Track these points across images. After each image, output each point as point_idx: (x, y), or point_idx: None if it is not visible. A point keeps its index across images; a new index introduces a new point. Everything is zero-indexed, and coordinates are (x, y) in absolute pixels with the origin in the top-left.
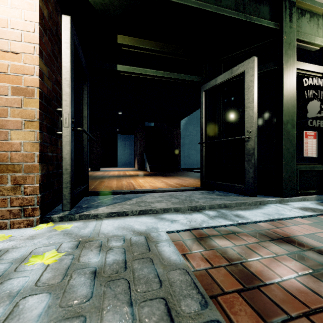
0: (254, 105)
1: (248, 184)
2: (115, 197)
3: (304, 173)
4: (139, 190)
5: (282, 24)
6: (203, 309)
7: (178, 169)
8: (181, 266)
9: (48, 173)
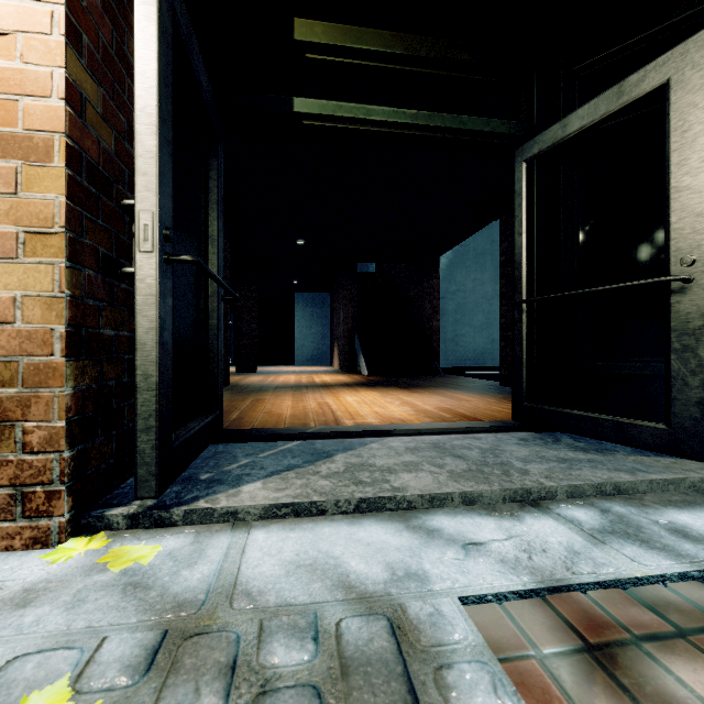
0: None
1: (681, 422)
2: (289, 447)
3: None
4: (349, 427)
5: None
6: None
7: (434, 370)
8: None
9: (101, 386)
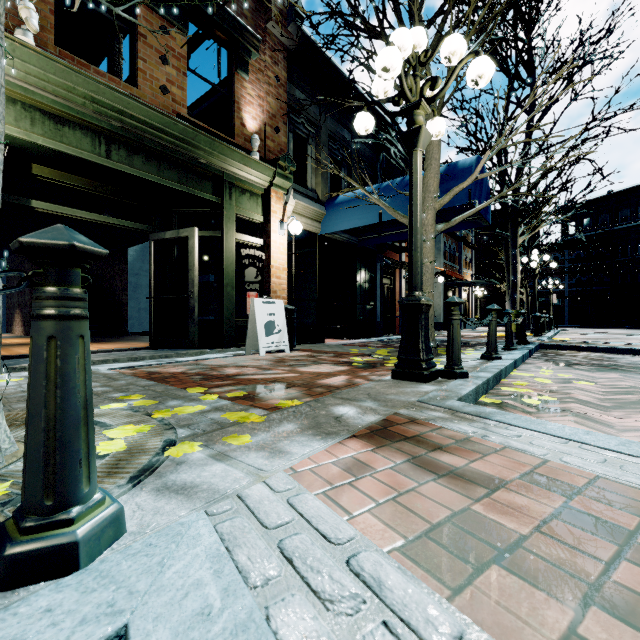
0: (195, 269)
1: (191, 338)
2: None
3: (244, 328)
4: None
5: (223, 201)
6: (126, 376)
7: (124, 332)
8: (117, 373)
9: None
